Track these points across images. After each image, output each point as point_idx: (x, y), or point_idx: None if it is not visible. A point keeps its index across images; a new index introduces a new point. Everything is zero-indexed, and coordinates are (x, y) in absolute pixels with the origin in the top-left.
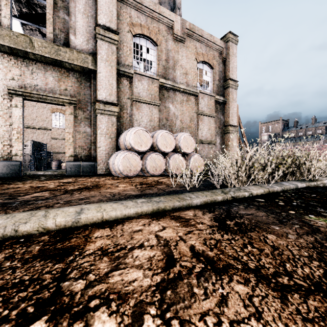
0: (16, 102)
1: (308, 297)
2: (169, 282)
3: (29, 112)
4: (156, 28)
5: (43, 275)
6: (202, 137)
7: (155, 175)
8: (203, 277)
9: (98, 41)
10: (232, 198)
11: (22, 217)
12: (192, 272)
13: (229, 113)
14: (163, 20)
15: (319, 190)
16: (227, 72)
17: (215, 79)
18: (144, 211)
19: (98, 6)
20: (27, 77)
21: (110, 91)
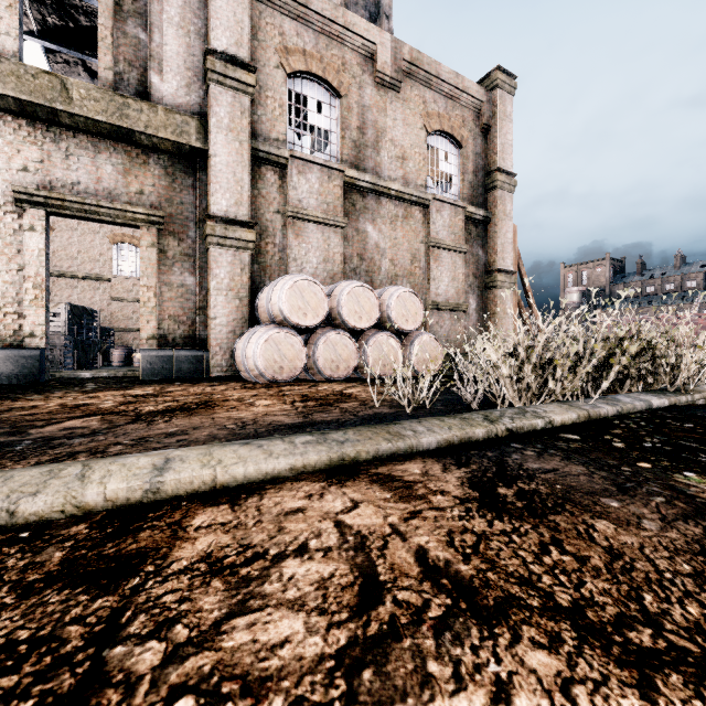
0: (32, 220)
1: (704, 681)
2: (369, 647)
3: (63, 242)
4: (337, 59)
5: (65, 628)
6: (437, 296)
7: (336, 379)
8: (450, 631)
9: (211, 87)
10: (508, 432)
11: (29, 481)
12: (424, 617)
13: (497, 244)
14: (354, 41)
15: (700, 414)
16: (493, 154)
17: (467, 171)
18: (310, 463)
19: (211, 10)
20: (57, 166)
21: (237, 195)
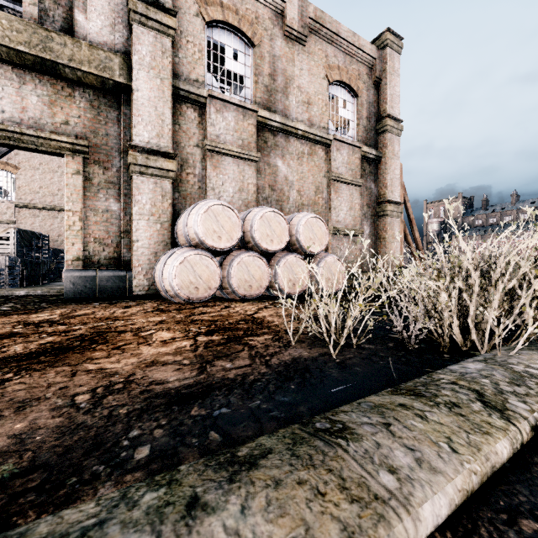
0: None
1: None
2: None
3: (27, 179)
4: (251, 12)
5: None
6: (337, 222)
7: (249, 298)
8: None
9: (133, 27)
10: (533, 433)
11: None
12: None
13: (387, 179)
14: None
15: None
16: (383, 103)
17: (362, 117)
18: None
19: None
20: None
21: (158, 128)
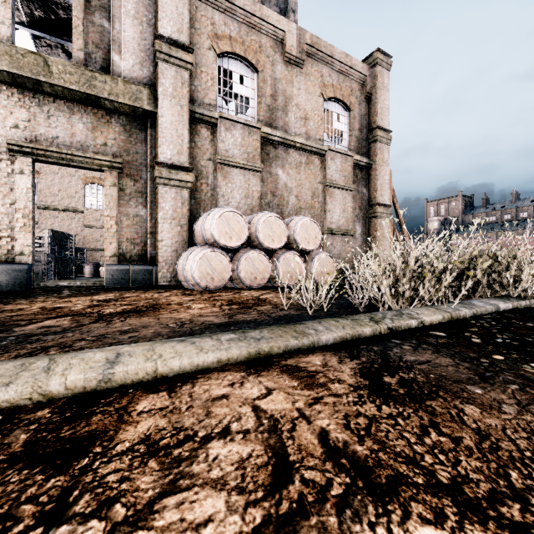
0: (22, 165)
1: None
2: (281, 525)
3: (47, 182)
4: (255, 42)
5: (20, 507)
6: (331, 223)
7: (254, 287)
8: (350, 508)
9: (159, 64)
10: (389, 331)
11: (4, 373)
12: (327, 496)
13: (377, 184)
14: (268, 29)
15: None
16: (374, 116)
17: (354, 128)
18: (233, 357)
19: (159, 5)
20: (41, 124)
21: (178, 147)
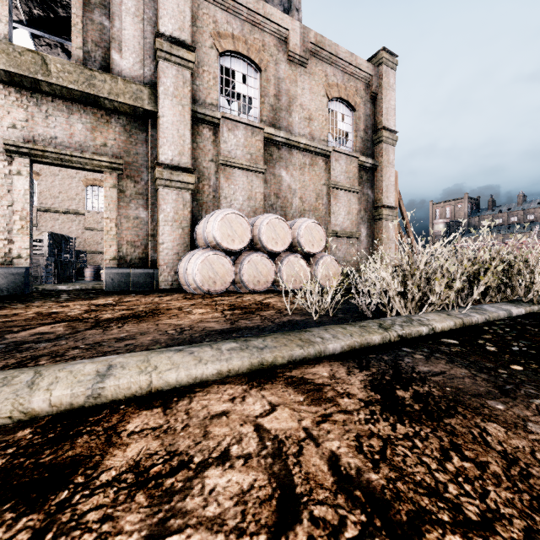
0: (19, 166)
1: None
2: None
3: (47, 184)
4: (258, 41)
5: None
6: (336, 226)
7: (257, 291)
8: None
9: (160, 63)
10: (399, 338)
11: None
12: (341, 539)
13: (383, 186)
14: (271, 27)
15: None
16: (379, 116)
17: (359, 129)
18: (234, 368)
19: (160, 3)
20: (39, 124)
21: (180, 147)
